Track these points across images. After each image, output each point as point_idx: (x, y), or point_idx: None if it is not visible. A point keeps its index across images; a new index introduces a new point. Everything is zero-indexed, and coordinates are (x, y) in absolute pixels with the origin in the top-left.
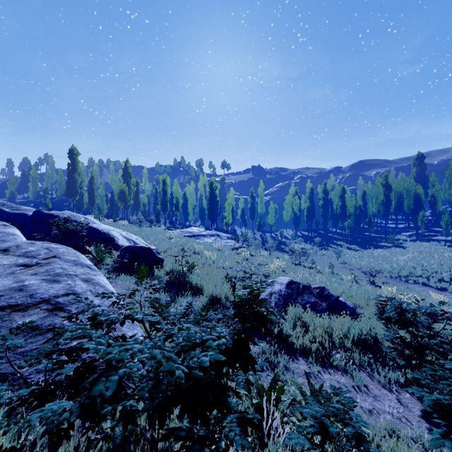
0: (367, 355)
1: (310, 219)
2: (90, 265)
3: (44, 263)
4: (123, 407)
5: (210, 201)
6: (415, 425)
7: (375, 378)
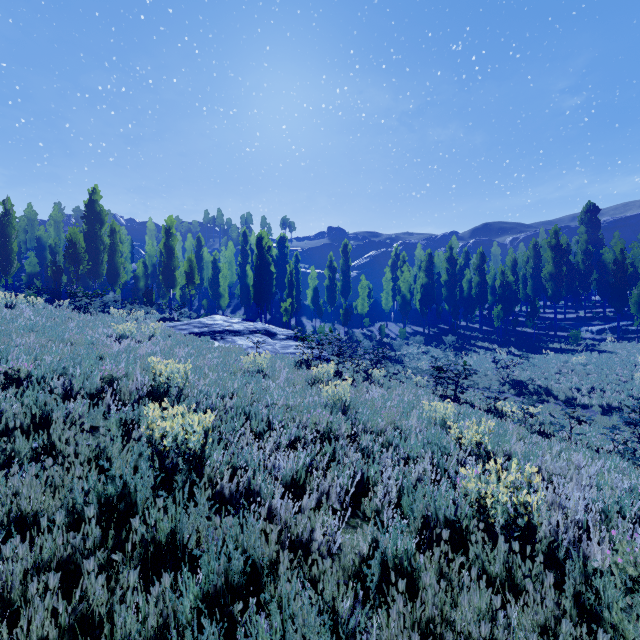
0: None
1: (427, 305)
2: None
3: None
4: None
5: (257, 271)
6: None
7: None
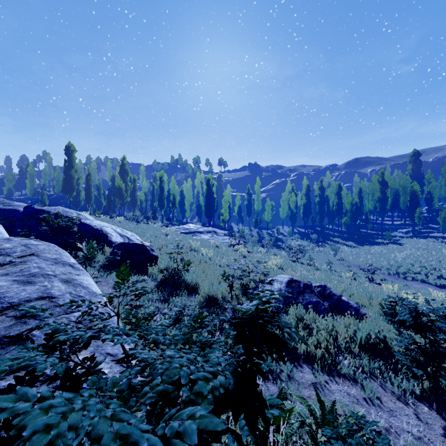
0: (377, 362)
1: (306, 216)
2: (73, 264)
3: (19, 261)
4: None
5: (206, 198)
6: None
7: (388, 388)
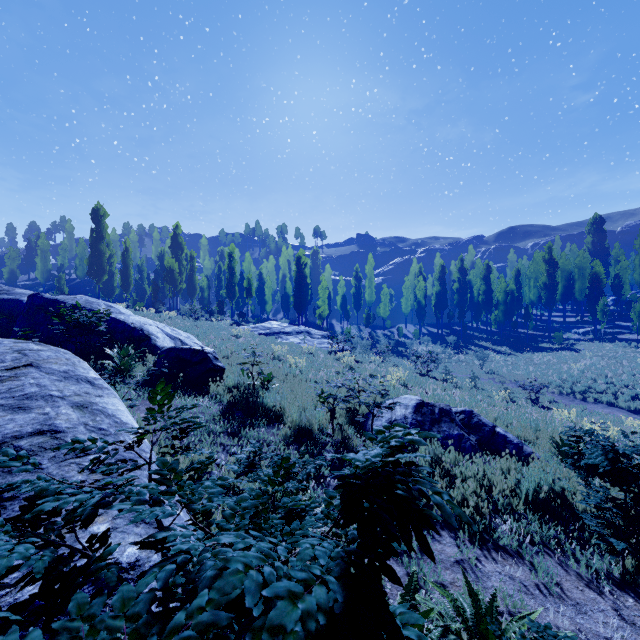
0: (553, 527)
1: (440, 309)
2: (93, 380)
3: (8, 375)
4: None
5: (296, 284)
6: None
7: (571, 568)
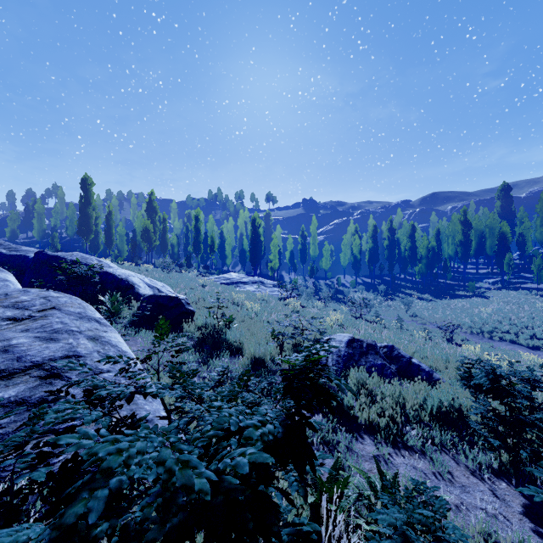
0: (450, 432)
1: (373, 263)
2: (99, 319)
3: (39, 316)
4: (124, 525)
5: (252, 241)
6: (516, 525)
7: (461, 462)
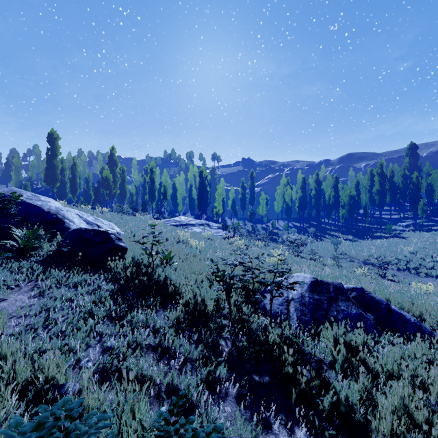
0: None
1: (302, 209)
2: None
3: None
4: None
5: (199, 191)
6: None
7: None
